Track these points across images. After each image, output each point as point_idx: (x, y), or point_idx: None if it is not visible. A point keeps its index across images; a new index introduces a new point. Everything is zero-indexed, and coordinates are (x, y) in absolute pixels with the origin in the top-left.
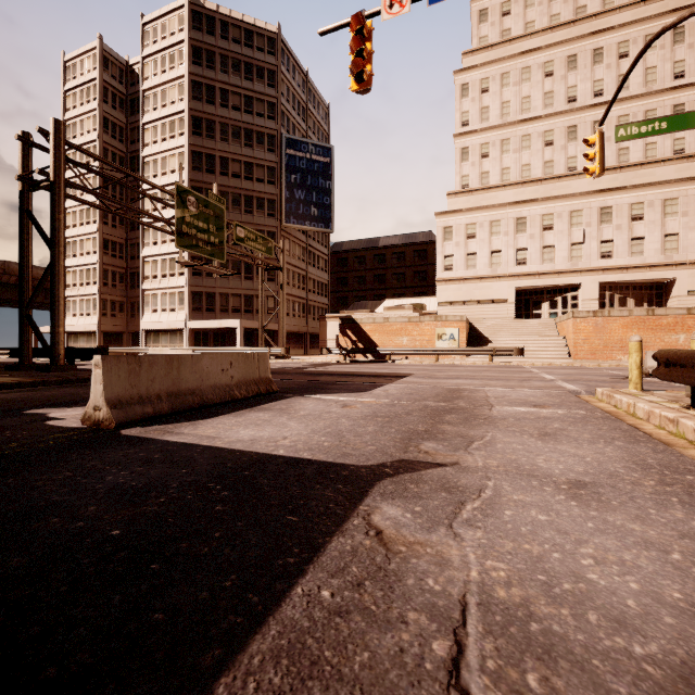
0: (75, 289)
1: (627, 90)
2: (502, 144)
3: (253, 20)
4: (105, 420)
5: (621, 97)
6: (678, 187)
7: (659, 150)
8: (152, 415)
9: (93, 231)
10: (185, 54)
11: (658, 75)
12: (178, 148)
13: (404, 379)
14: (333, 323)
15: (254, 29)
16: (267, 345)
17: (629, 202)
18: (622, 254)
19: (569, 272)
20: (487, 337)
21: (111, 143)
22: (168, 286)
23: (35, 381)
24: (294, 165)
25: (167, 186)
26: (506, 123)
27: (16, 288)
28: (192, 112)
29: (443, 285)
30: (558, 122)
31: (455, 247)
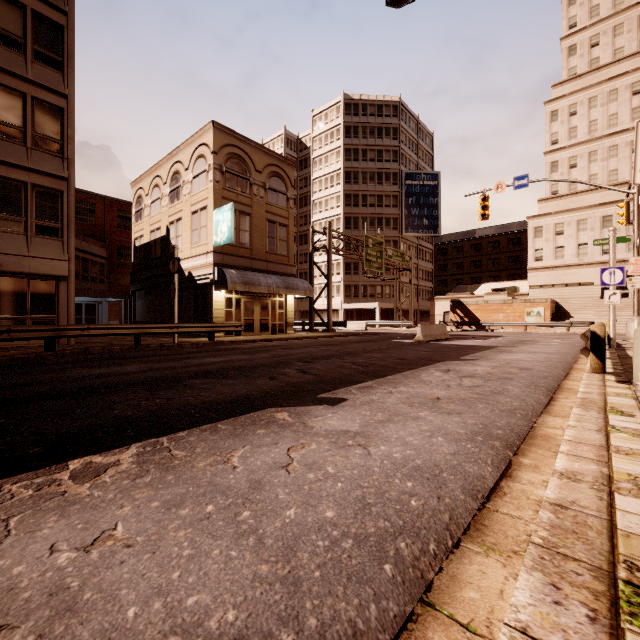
0: None
1: None
2: (589, 156)
3: (383, 97)
4: (422, 340)
5: None
6: None
7: None
8: (429, 340)
9: None
10: (340, 133)
11: None
12: (336, 193)
13: (502, 337)
14: (440, 302)
15: (383, 103)
16: (391, 319)
17: None
18: None
19: None
20: (569, 313)
21: None
22: None
23: (346, 334)
24: (411, 191)
25: (329, 218)
26: (593, 138)
27: None
28: (345, 169)
29: (534, 272)
30: None
31: (544, 242)
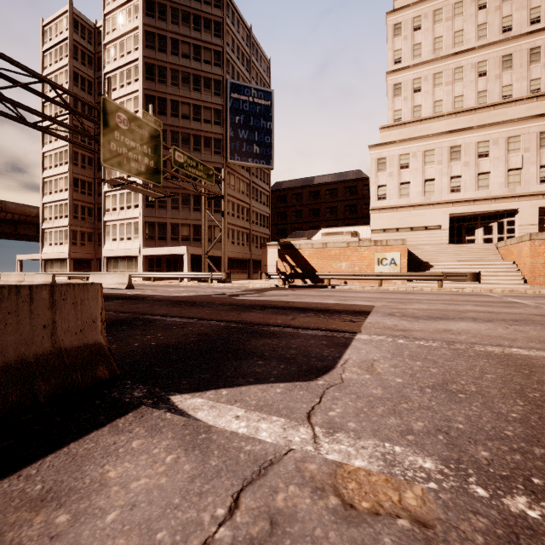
0: (51, 222)
1: None
2: (434, 78)
3: None
4: None
5: None
6: None
7: None
8: None
9: (65, 171)
10: (139, 7)
11: None
12: (134, 92)
13: (371, 320)
14: (274, 250)
15: None
16: (214, 270)
17: None
18: None
19: (506, 197)
20: (427, 261)
21: (80, 95)
22: (125, 217)
23: None
24: (238, 107)
25: None
26: (439, 57)
27: (13, 223)
28: (146, 59)
29: (377, 213)
30: (492, 52)
31: (388, 177)
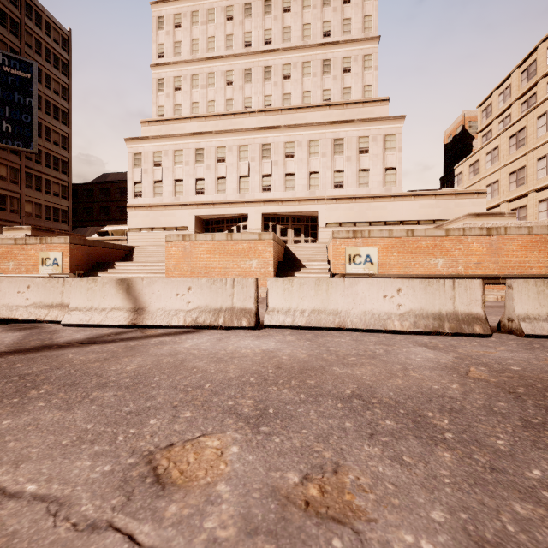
0: None
1: (289, 42)
2: (192, 79)
3: None
4: None
5: (285, 47)
6: (319, 130)
7: (313, 98)
8: None
9: None
10: None
11: (312, 31)
12: None
13: None
14: None
15: None
16: None
17: (284, 141)
18: (279, 188)
19: (238, 202)
20: (114, 262)
21: None
22: None
23: None
24: None
25: None
26: (195, 59)
27: None
28: None
29: (133, 211)
30: (237, 63)
31: (144, 173)
